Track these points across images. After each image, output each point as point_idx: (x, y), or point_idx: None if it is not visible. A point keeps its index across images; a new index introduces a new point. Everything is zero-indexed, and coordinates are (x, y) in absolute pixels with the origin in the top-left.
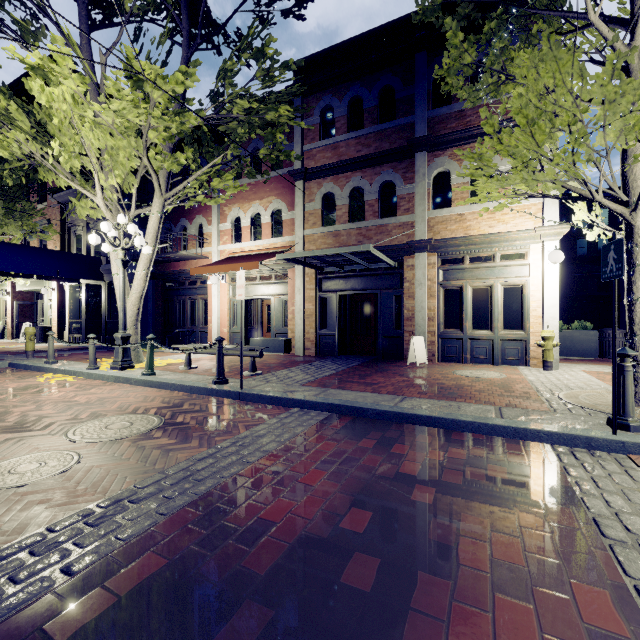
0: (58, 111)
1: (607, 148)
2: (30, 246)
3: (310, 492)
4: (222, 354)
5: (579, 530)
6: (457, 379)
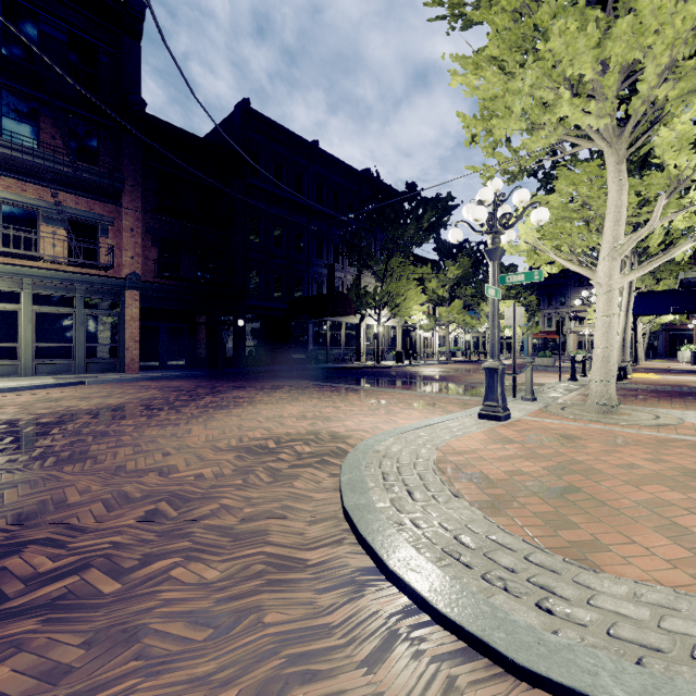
0: (545, 254)
1: (586, 218)
2: (653, 292)
3: (466, 388)
4: (572, 364)
5: (452, 394)
6: (689, 404)
